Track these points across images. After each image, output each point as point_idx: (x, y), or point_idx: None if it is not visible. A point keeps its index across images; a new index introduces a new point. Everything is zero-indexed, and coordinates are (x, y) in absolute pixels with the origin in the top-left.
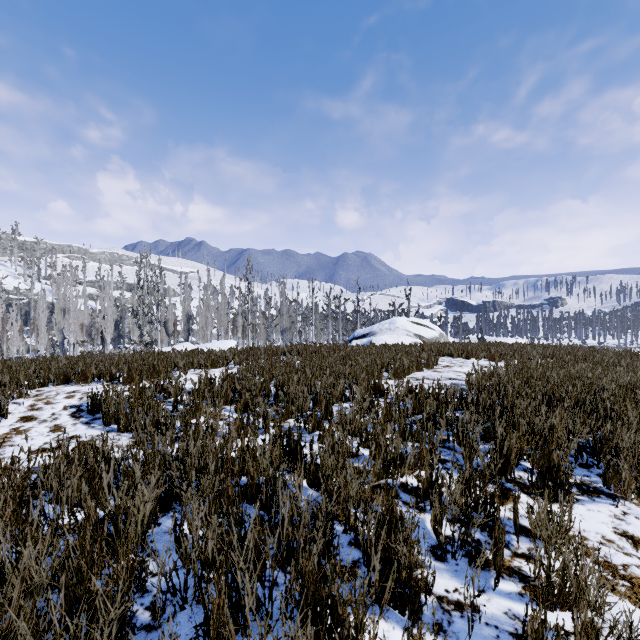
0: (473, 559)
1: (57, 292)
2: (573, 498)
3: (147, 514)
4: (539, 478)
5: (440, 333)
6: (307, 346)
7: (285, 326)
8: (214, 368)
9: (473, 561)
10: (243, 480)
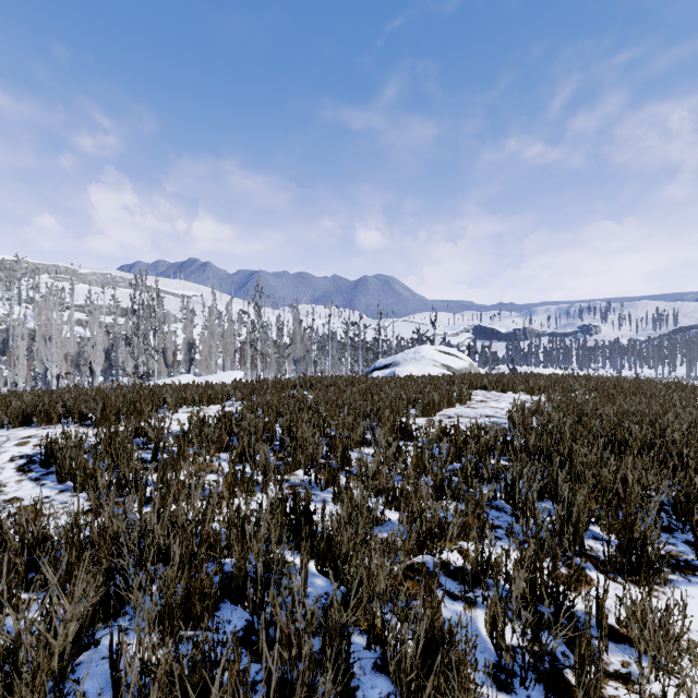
0: (550, 686)
1: (38, 317)
2: (665, 580)
3: (69, 639)
4: (619, 552)
5: (470, 363)
6: (322, 378)
7: (298, 356)
8: (211, 405)
9: (551, 689)
10: (229, 563)
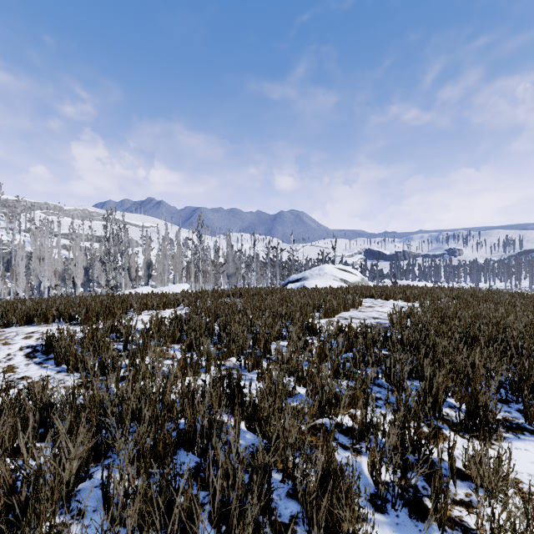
0: (413, 509)
1: (34, 243)
2: (501, 436)
3: (73, 471)
4: (467, 417)
5: (361, 278)
6: (249, 289)
7: (231, 272)
8: (166, 309)
9: (413, 511)
10: (183, 423)
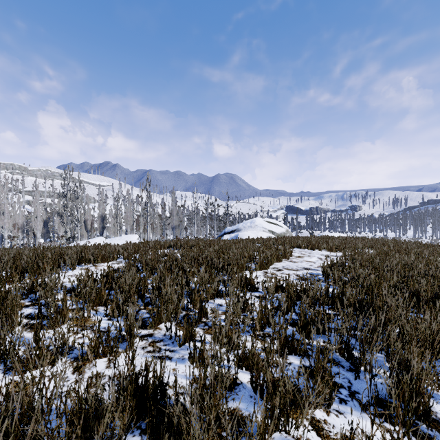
0: None
1: None
2: None
3: None
4: None
5: (286, 229)
6: (188, 241)
7: (175, 224)
8: (104, 262)
9: None
10: None
